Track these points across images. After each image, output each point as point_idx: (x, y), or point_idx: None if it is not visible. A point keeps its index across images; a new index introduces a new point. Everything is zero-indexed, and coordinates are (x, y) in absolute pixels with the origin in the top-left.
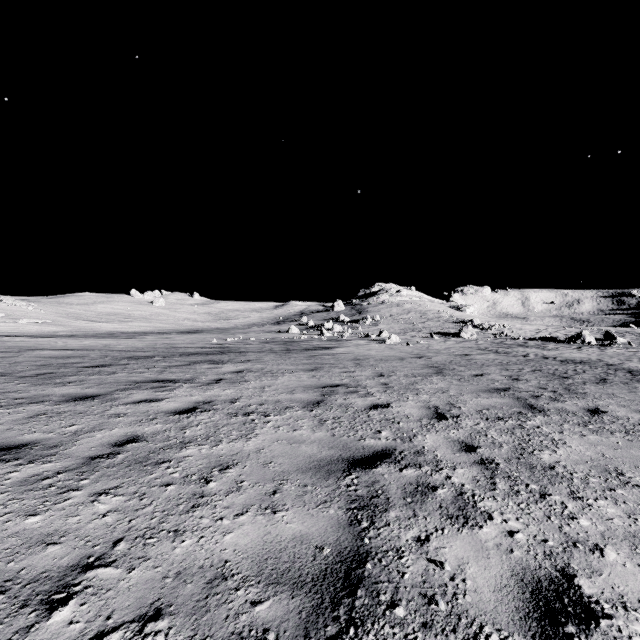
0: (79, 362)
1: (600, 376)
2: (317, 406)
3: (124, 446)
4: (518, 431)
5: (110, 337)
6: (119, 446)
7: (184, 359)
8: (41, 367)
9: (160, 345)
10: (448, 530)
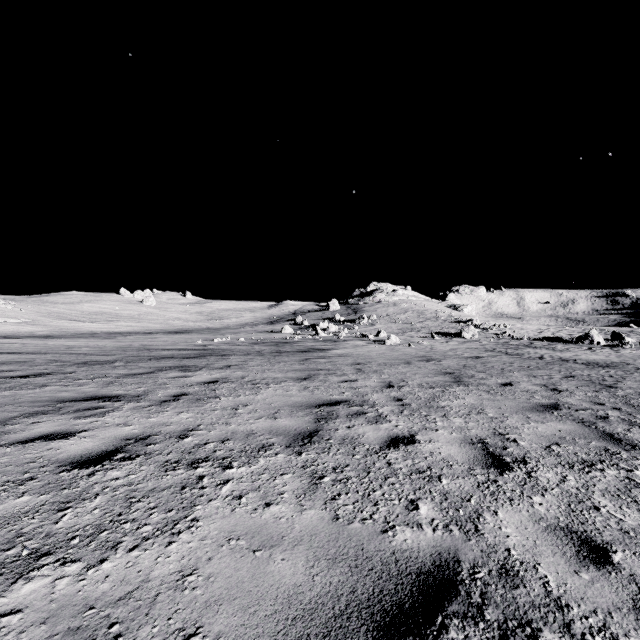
0: (10, 370)
1: None
2: (308, 443)
3: None
4: (639, 495)
5: (88, 338)
6: None
7: (150, 365)
8: None
9: (134, 347)
10: None
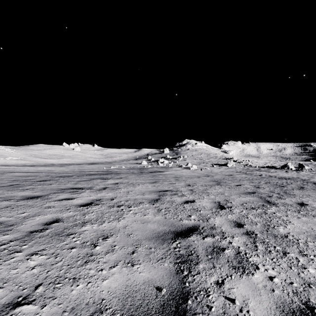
0: (33, 178)
1: (300, 185)
2: (156, 202)
3: (50, 225)
4: (264, 215)
5: (52, 166)
6: (47, 225)
7: (88, 177)
8: (13, 181)
9: (76, 170)
10: (234, 276)
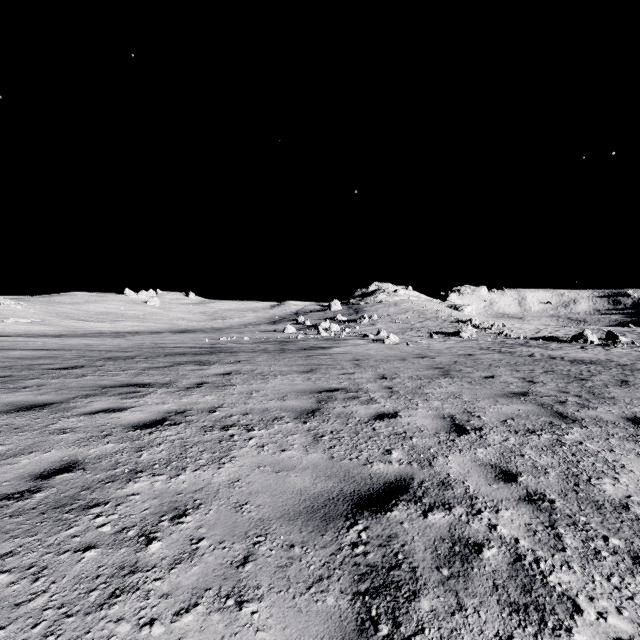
0: (48, 363)
1: (619, 378)
2: (312, 416)
3: (51, 478)
4: (559, 449)
5: (98, 337)
6: (44, 478)
7: (168, 360)
8: (0, 369)
9: (147, 345)
10: None
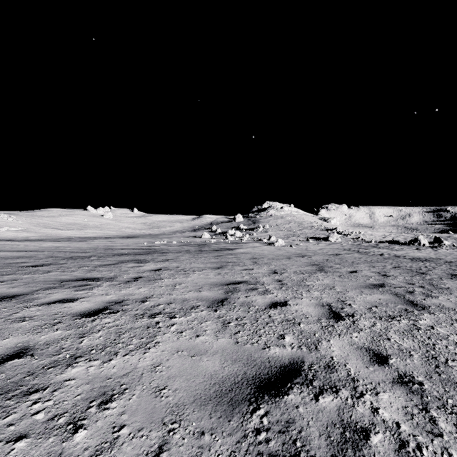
0: (24, 262)
1: (449, 272)
2: (221, 305)
3: (3, 364)
4: (417, 333)
5: (67, 241)
6: None
7: (115, 259)
8: None
9: (101, 247)
10: None
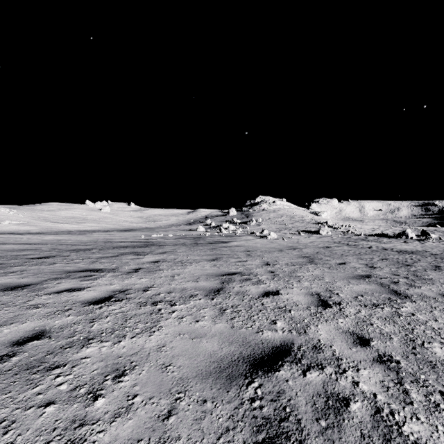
0: (29, 254)
1: (433, 264)
2: (217, 294)
3: (24, 345)
4: (398, 319)
5: (67, 234)
6: (19, 345)
7: (115, 251)
8: None
9: (101, 240)
10: None
